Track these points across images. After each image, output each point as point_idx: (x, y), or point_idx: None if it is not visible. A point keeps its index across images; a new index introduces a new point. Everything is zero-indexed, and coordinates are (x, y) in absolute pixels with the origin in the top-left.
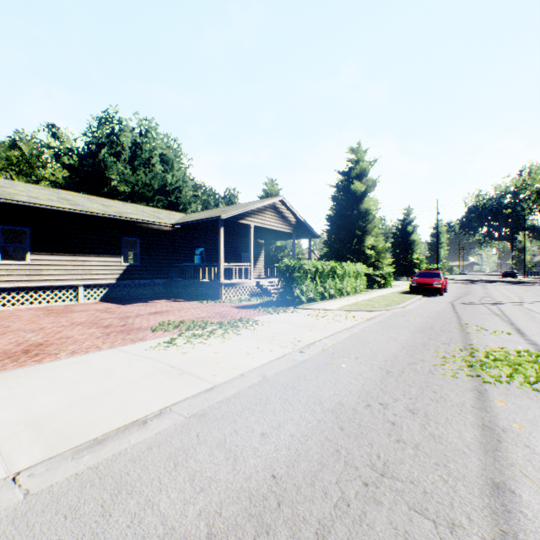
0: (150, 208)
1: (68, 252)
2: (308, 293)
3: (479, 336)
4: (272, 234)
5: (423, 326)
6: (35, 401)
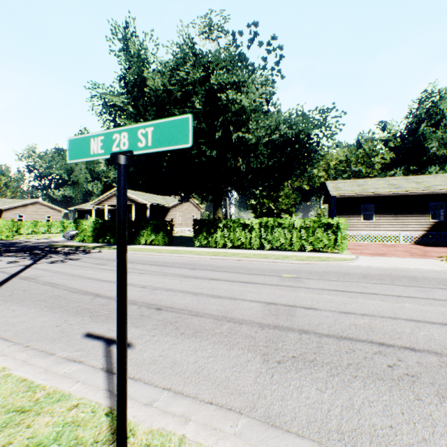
0: None
1: (392, 215)
2: None
3: None
4: None
5: None
6: (384, 261)
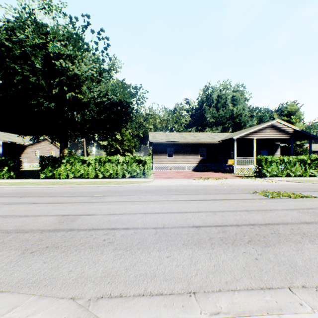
0: (213, 133)
1: (183, 154)
2: (272, 172)
3: (314, 192)
4: (276, 139)
5: (300, 188)
6: (166, 181)
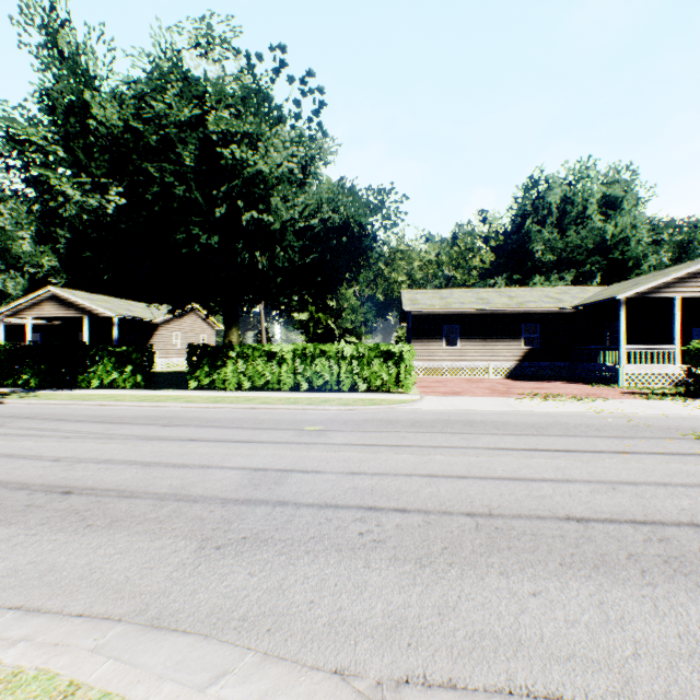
0: (558, 289)
1: (481, 339)
2: None
3: None
4: None
5: None
6: (453, 402)
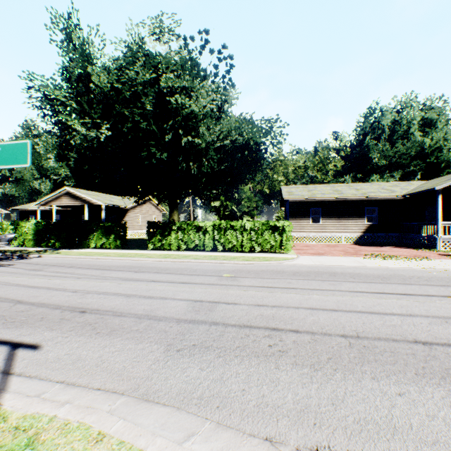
0: (390, 183)
1: (336, 218)
2: None
3: None
4: None
5: None
6: (319, 259)
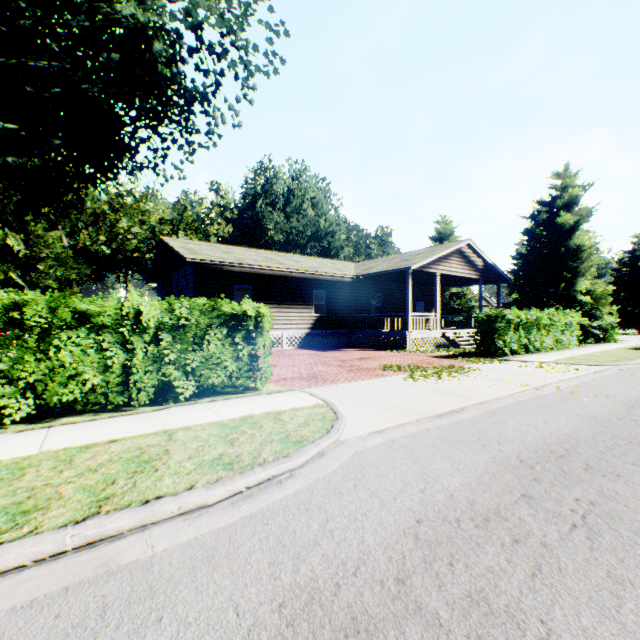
0: (324, 260)
1: (276, 305)
2: (511, 345)
3: None
4: (453, 280)
5: None
6: (375, 398)
